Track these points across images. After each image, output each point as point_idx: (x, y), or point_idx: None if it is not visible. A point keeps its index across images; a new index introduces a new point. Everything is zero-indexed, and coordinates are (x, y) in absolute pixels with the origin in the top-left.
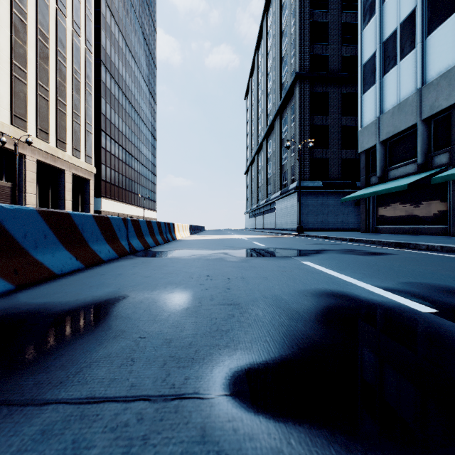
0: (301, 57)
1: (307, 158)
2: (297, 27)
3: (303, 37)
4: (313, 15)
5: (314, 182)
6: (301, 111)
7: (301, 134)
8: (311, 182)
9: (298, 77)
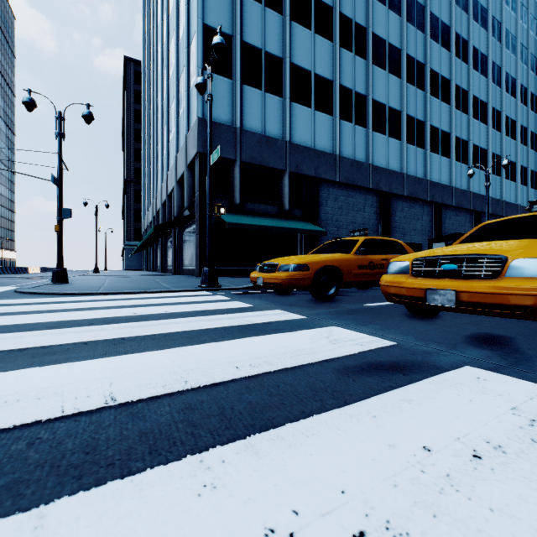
0: (129, 169)
1: (133, 228)
2: (126, 150)
3: (130, 158)
4: (138, 145)
5: (137, 242)
6: (128, 200)
7: (129, 214)
8: (134, 242)
9: (126, 181)
